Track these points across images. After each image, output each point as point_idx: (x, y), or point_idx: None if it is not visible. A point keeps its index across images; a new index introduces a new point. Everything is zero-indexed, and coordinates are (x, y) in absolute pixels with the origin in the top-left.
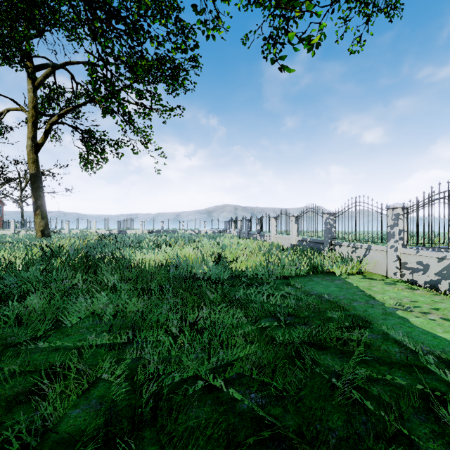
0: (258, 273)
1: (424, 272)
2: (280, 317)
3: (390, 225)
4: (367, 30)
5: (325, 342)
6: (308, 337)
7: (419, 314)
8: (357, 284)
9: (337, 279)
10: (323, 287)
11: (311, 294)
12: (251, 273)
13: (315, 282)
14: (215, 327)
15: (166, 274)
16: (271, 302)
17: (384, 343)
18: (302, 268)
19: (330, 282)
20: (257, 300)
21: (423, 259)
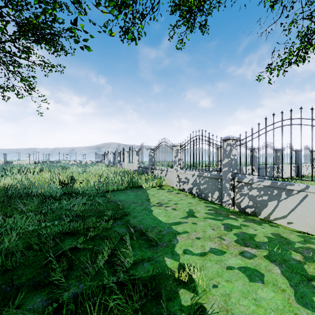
0: (88, 189)
1: (187, 183)
2: (65, 218)
3: (175, 156)
4: (186, 36)
5: (78, 231)
6: (66, 228)
7: (163, 207)
8: (150, 193)
9: (142, 190)
10: (126, 196)
11: (111, 201)
12: (82, 190)
13: (125, 193)
14: (1, 230)
15: (1, 194)
16: (75, 209)
17: (120, 226)
18: (124, 184)
19: (134, 192)
20: (65, 208)
21: (187, 176)
